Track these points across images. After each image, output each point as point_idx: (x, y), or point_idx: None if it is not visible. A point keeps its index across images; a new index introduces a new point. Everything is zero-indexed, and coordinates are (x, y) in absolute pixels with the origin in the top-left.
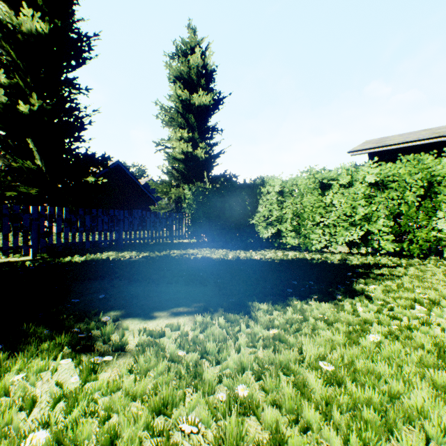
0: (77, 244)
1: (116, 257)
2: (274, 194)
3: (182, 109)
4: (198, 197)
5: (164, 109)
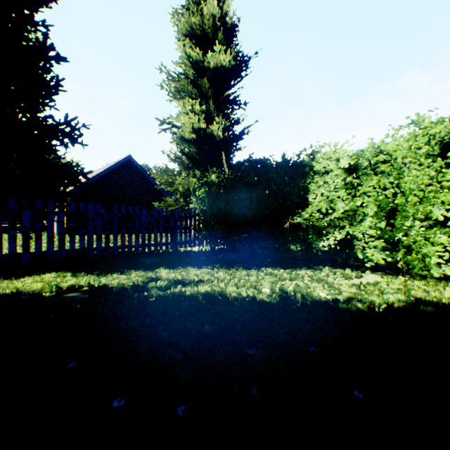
0: (4, 257)
1: (40, 289)
2: (338, 172)
3: (193, 75)
4: (212, 188)
5: (171, 77)
